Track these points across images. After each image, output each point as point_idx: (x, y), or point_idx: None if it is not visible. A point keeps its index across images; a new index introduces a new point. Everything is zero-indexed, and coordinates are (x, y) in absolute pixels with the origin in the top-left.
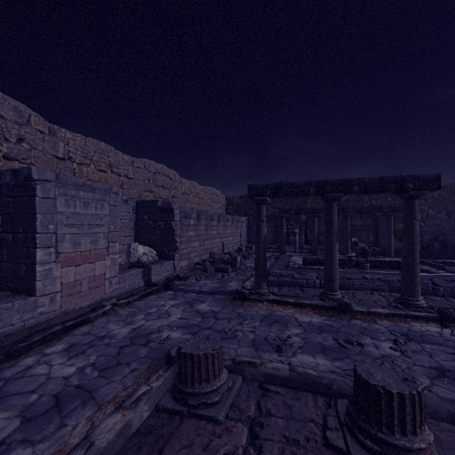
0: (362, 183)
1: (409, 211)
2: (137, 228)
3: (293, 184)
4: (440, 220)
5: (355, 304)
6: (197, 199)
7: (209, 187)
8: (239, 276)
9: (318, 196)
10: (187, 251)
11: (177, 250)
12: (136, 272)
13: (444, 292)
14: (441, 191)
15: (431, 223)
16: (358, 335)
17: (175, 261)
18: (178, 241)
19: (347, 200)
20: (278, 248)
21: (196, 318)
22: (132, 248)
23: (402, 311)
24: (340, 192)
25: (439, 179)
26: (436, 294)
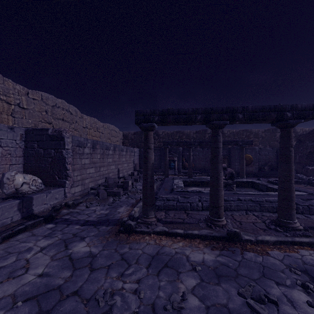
0: (246, 111)
1: (287, 139)
2: (26, 156)
3: (180, 110)
4: (268, 151)
5: (243, 232)
6: (98, 133)
7: (108, 124)
8: (129, 199)
9: (204, 124)
10: (81, 177)
11: (68, 177)
12: (7, 205)
13: (303, 210)
14: (266, 132)
15: (263, 153)
16: (261, 279)
17: (66, 188)
18: (70, 168)
19: (209, 137)
20: (162, 172)
21: (64, 271)
22: (6, 178)
23: (288, 238)
24: (226, 119)
25: (313, 109)
26: (297, 212)
